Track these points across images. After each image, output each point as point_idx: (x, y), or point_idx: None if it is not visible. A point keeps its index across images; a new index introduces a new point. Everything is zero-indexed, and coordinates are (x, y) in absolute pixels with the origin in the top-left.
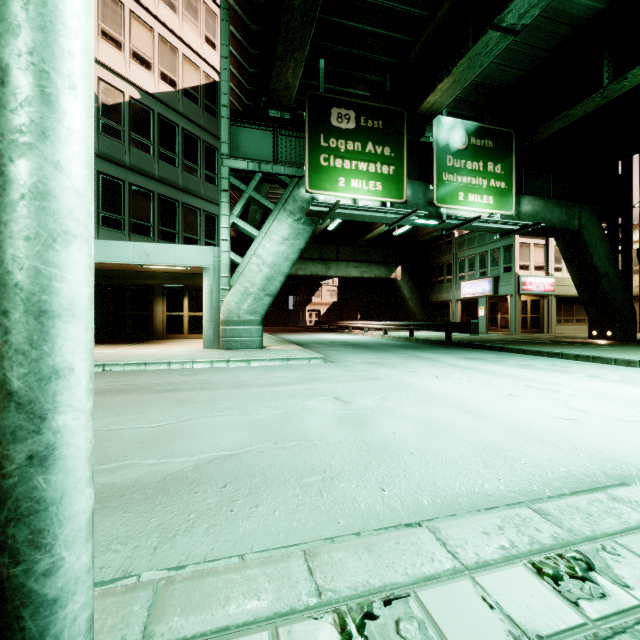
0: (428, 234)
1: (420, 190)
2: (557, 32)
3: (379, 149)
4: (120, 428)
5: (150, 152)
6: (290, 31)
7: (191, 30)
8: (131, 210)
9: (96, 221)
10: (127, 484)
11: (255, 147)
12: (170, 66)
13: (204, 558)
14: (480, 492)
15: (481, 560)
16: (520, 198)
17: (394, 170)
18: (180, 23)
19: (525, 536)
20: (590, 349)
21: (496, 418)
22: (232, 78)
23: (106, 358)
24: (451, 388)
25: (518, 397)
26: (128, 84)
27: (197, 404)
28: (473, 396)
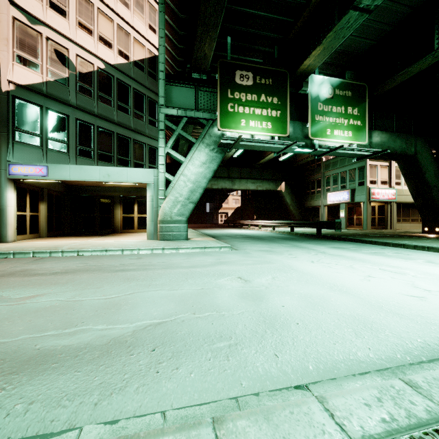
0: (304, 159)
1: (299, 128)
2: (399, 11)
3: (269, 99)
4: (82, 299)
5: (111, 105)
6: (206, 16)
7: (139, 20)
8: (98, 144)
9: (75, 152)
10: (81, 346)
11: (182, 99)
12: (125, 45)
13: (134, 414)
14: (354, 359)
15: (366, 434)
16: (371, 132)
17: (280, 114)
18: (132, 16)
19: (402, 409)
20: (424, 241)
21: (360, 295)
22: (167, 52)
23: (80, 246)
24: (324, 270)
25: (375, 278)
26: (96, 58)
27: (139, 281)
28: (341, 277)
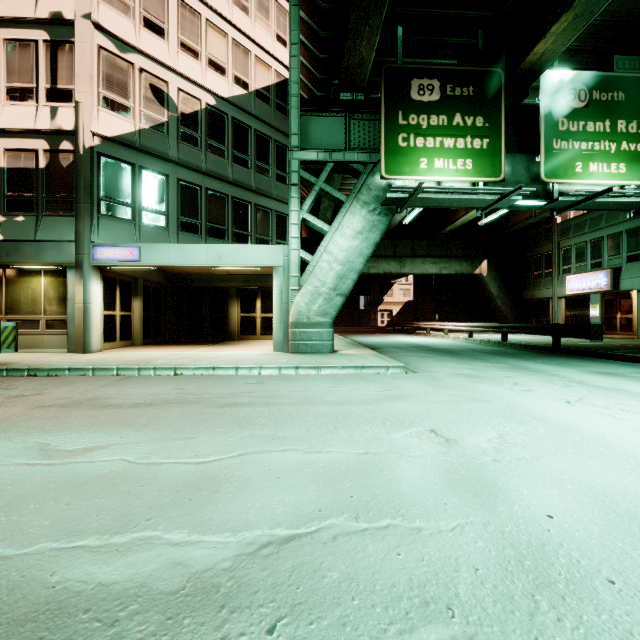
0: (521, 222)
1: (522, 164)
2: None
3: (469, 120)
4: (161, 462)
5: (224, 156)
6: None
7: (263, 30)
8: (207, 214)
9: (176, 227)
10: (129, 590)
11: (326, 136)
12: (243, 69)
13: None
14: None
15: None
16: None
17: (488, 143)
18: (252, 25)
19: None
20: None
21: None
22: (302, 70)
23: (179, 361)
24: (603, 424)
25: None
26: (204, 91)
27: (256, 428)
28: None
